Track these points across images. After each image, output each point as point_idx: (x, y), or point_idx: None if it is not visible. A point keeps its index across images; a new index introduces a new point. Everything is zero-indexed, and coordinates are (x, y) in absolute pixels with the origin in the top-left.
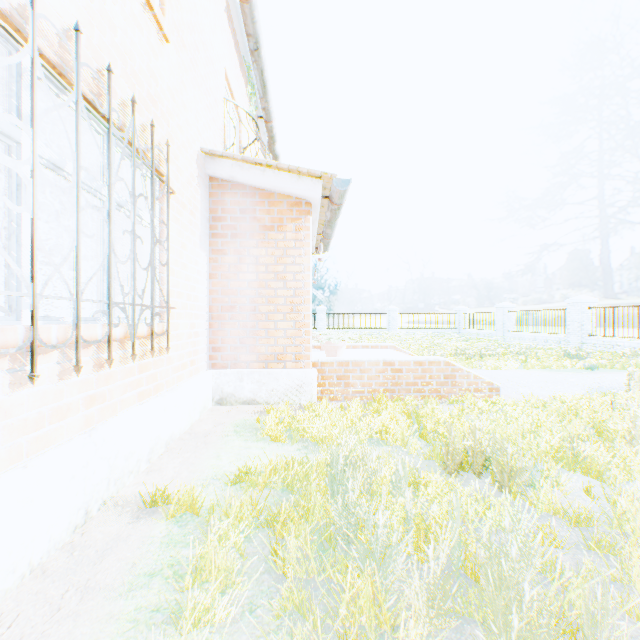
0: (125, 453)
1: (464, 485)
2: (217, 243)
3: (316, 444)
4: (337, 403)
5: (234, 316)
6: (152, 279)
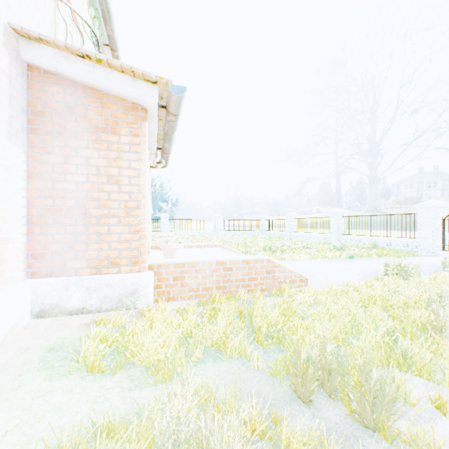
0: None
1: (320, 418)
2: (38, 139)
3: (145, 369)
4: (173, 303)
5: (60, 220)
6: None
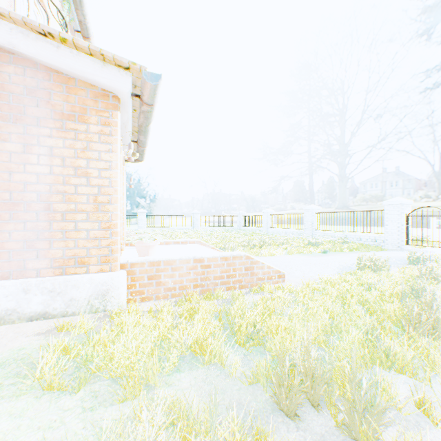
0: None
1: (305, 431)
2: None
3: (112, 383)
4: (148, 304)
5: (18, 215)
6: None
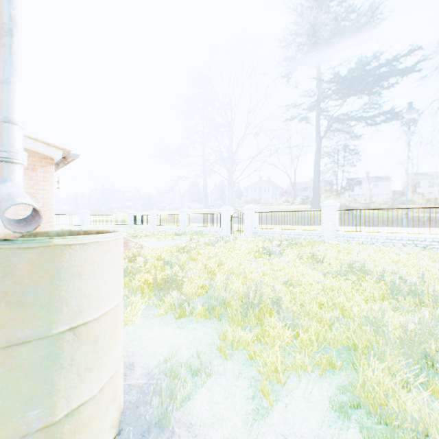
0: None
1: None
2: None
3: None
4: None
5: None
6: None
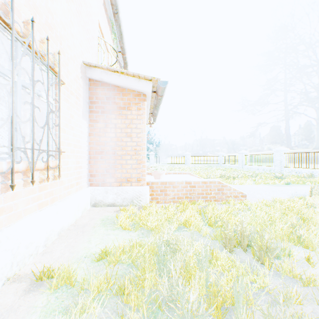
0: (26, 244)
1: (236, 257)
2: (93, 116)
3: (148, 231)
4: (160, 205)
5: (103, 157)
6: (47, 134)
